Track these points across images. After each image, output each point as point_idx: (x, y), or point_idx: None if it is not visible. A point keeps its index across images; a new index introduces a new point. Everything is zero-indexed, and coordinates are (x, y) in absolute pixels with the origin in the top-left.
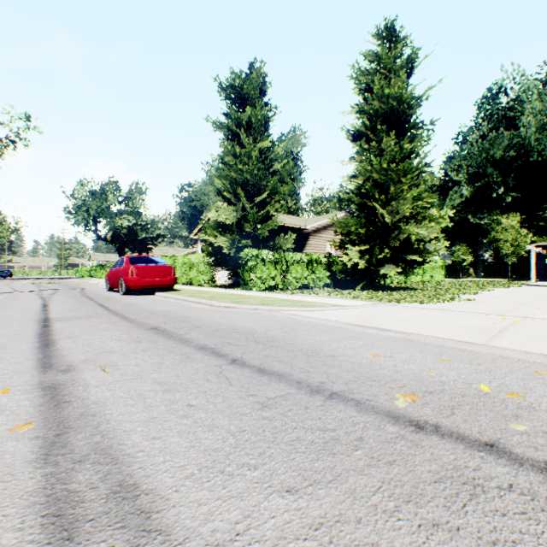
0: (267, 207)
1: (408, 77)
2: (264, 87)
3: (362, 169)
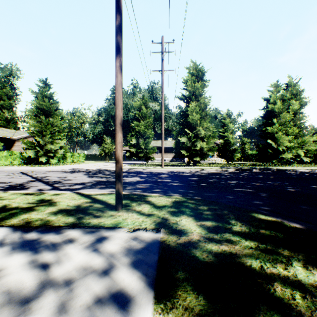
0: None
1: (52, 98)
2: None
3: (33, 125)
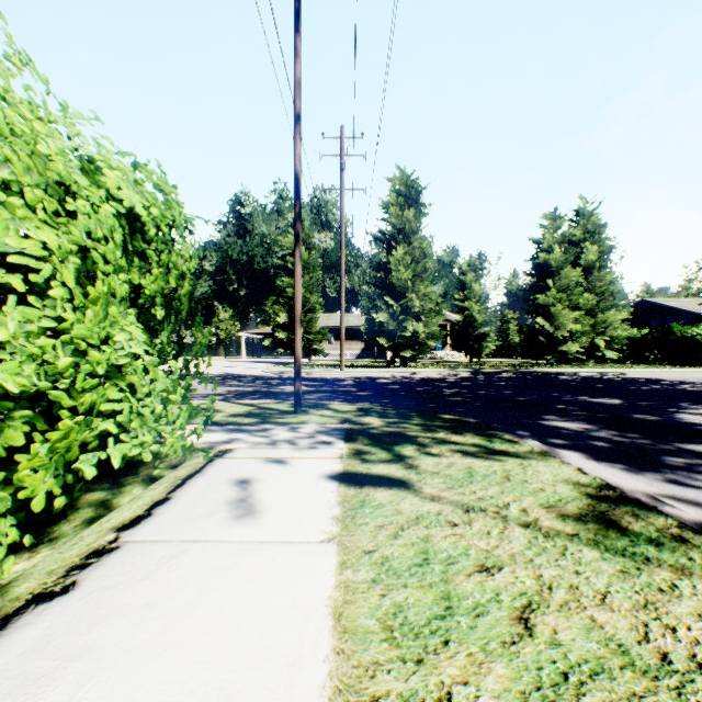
0: None
1: None
2: None
3: None
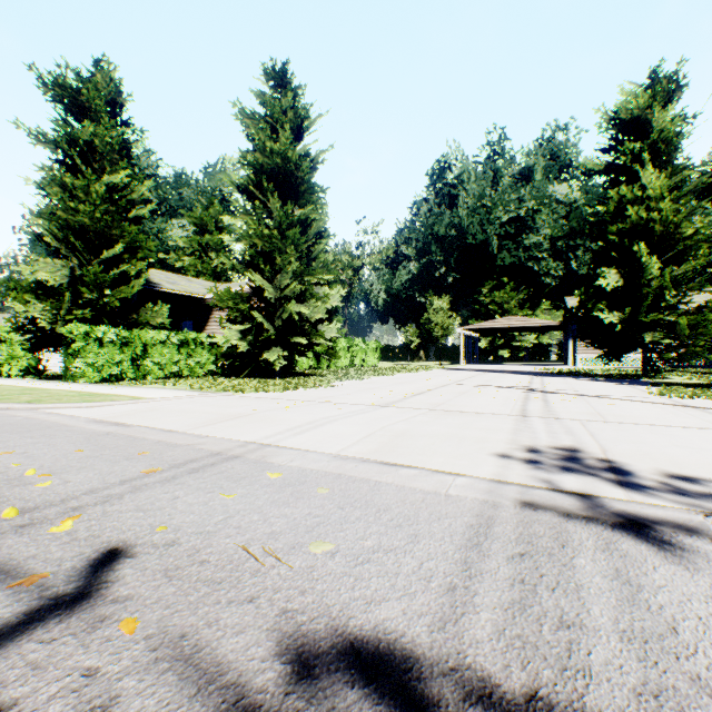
0: (124, 266)
1: (300, 133)
2: (120, 99)
3: (245, 232)
